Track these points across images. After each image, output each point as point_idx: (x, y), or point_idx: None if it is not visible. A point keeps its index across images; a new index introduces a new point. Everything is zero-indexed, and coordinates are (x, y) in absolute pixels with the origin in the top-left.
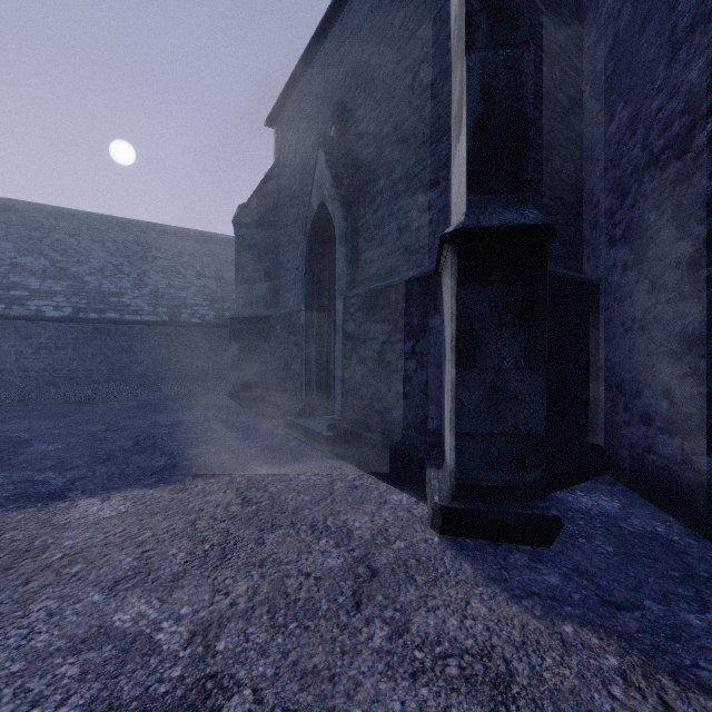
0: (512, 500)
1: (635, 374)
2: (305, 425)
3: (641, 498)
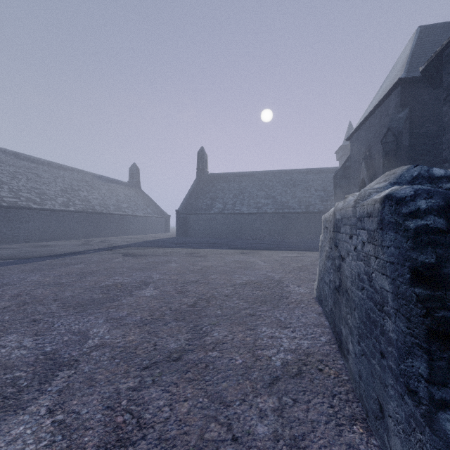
0: None
1: None
2: None
3: None
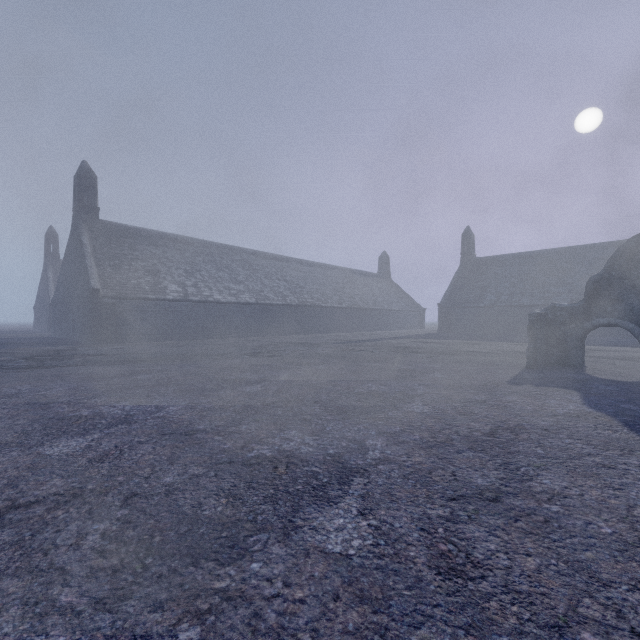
0: None
1: None
2: None
3: None
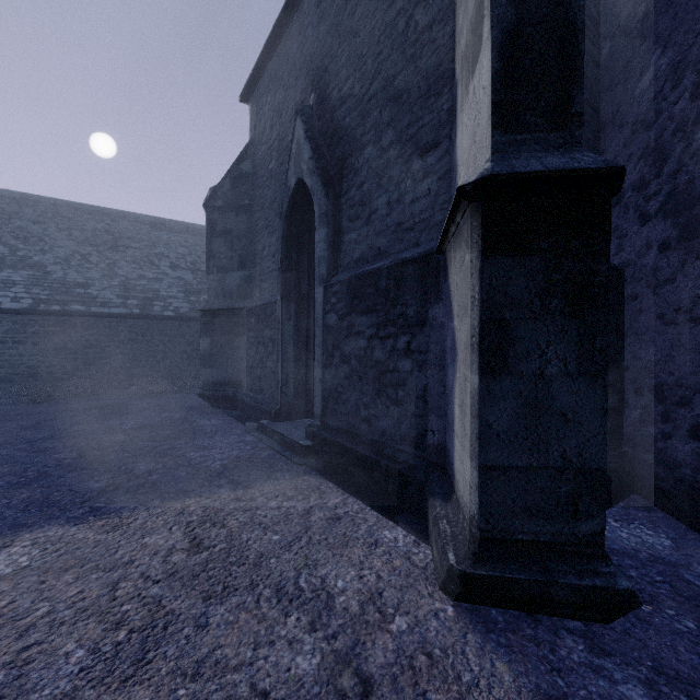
0: (560, 561)
1: (681, 376)
2: (280, 431)
3: (691, 531)
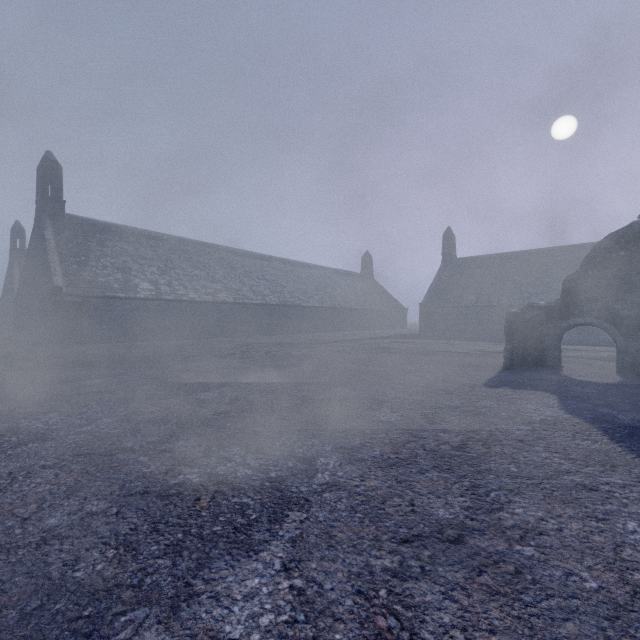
0: None
1: None
2: None
3: None
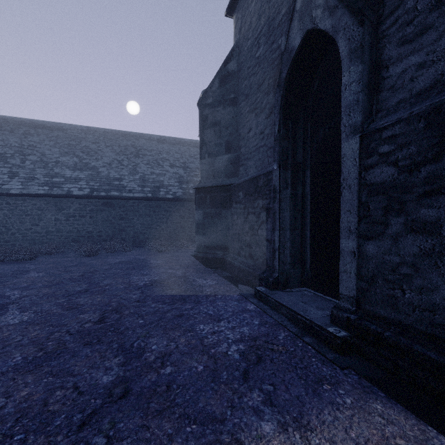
0: None
1: None
2: (289, 305)
3: None
